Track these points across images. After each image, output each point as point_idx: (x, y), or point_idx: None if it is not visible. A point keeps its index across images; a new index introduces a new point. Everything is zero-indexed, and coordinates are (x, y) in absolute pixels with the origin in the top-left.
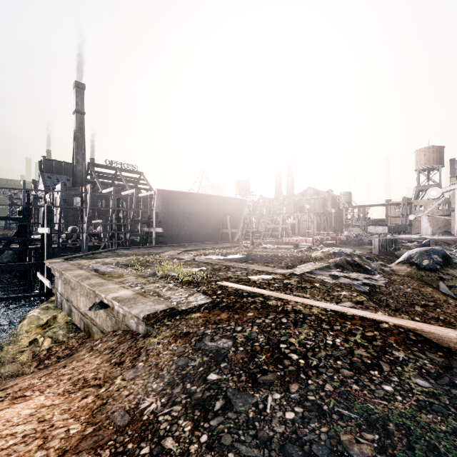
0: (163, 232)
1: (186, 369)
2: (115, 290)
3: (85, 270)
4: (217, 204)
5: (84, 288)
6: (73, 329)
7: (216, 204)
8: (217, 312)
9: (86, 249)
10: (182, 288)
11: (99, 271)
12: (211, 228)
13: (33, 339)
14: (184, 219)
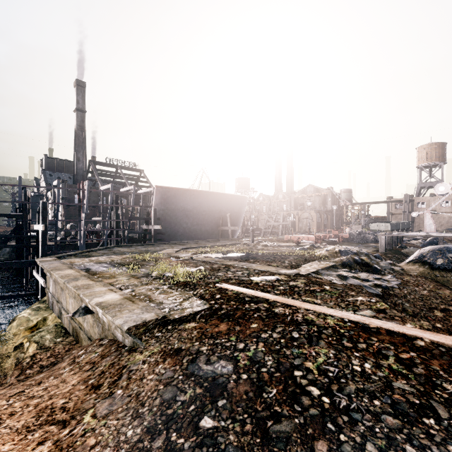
0: (162, 229)
1: (172, 406)
2: (101, 293)
3: (75, 269)
4: (217, 201)
5: (70, 290)
6: (62, 333)
7: (215, 201)
8: (215, 322)
9: (84, 247)
10: (177, 291)
11: (90, 271)
12: (211, 226)
13: (19, 343)
14: (183, 216)
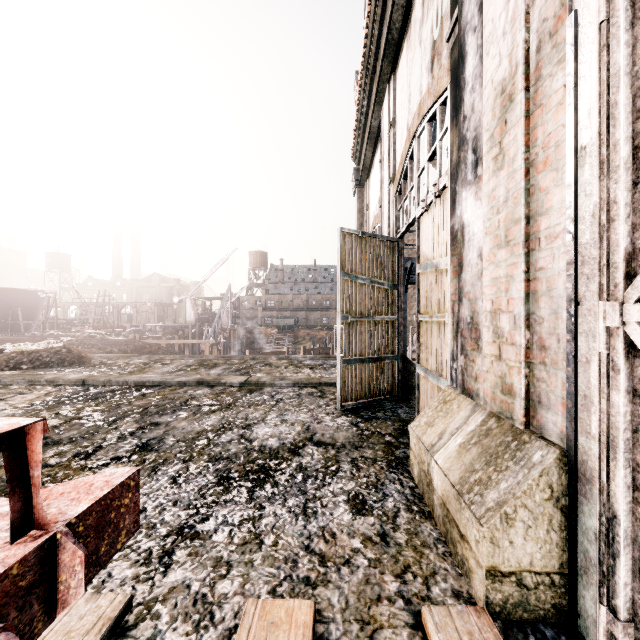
0: None
1: None
2: None
3: None
4: (5, 296)
5: None
6: None
7: (3, 296)
8: None
9: None
10: None
11: None
12: None
13: None
14: None
